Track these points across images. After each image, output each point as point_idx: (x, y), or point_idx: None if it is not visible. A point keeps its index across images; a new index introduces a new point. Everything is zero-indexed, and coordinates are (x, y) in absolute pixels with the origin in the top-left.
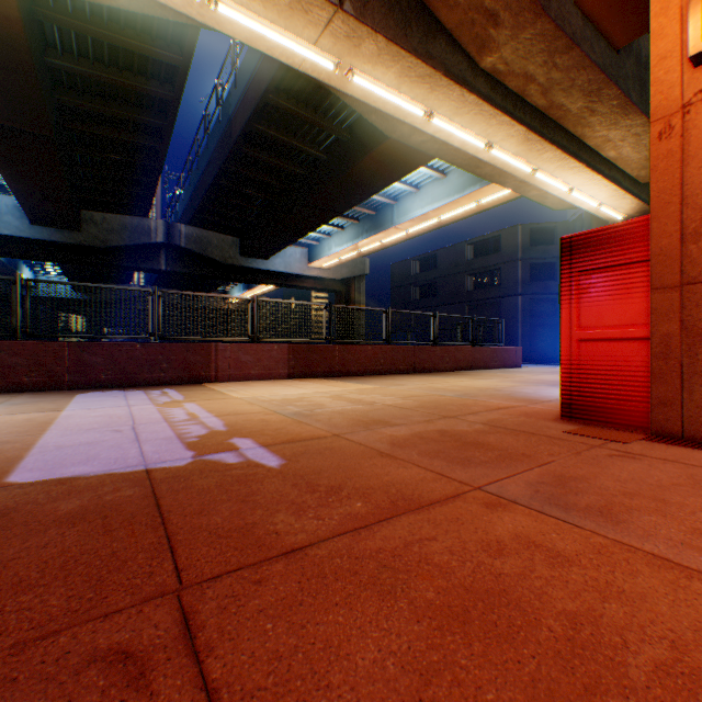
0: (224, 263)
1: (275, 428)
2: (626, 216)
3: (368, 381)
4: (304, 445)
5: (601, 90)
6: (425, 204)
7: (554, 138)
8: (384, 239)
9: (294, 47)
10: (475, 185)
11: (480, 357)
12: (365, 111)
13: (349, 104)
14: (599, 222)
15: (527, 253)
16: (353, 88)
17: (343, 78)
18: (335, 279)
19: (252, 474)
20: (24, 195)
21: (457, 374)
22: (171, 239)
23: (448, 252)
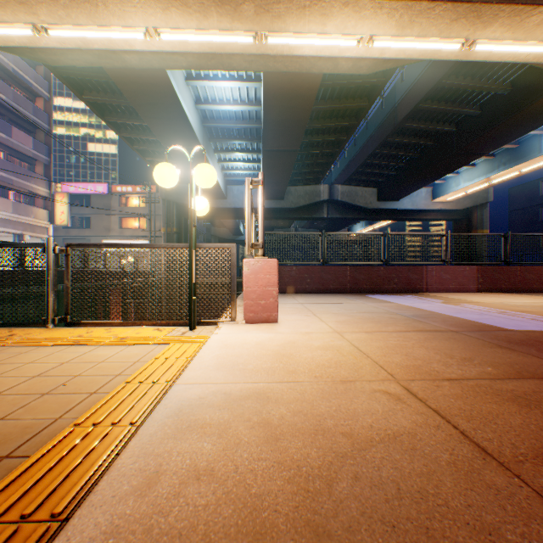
0: (365, 208)
1: None
2: None
3: None
4: None
5: None
6: None
7: None
8: (524, 168)
9: (526, 50)
10: None
11: None
12: None
13: (540, 68)
14: None
15: None
16: None
17: None
18: (456, 209)
19: None
20: (266, 185)
21: None
22: (331, 196)
23: None
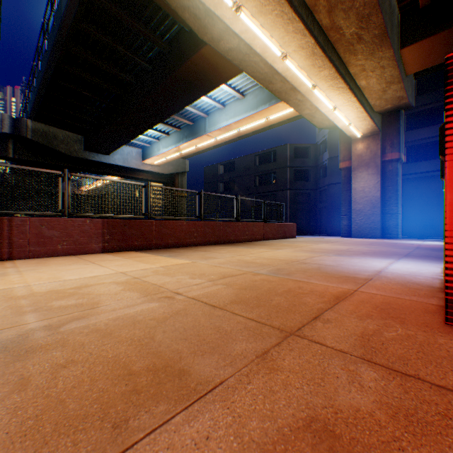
0: (69, 155)
1: None
2: (363, 135)
3: (181, 253)
4: None
5: (371, 17)
6: (229, 117)
7: (331, 58)
8: (199, 144)
9: None
10: (265, 104)
11: (270, 230)
12: (179, 6)
13: None
14: (344, 139)
15: (292, 163)
16: None
17: None
18: (163, 173)
19: None
20: None
21: (256, 244)
22: (18, 131)
23: (242, 160)
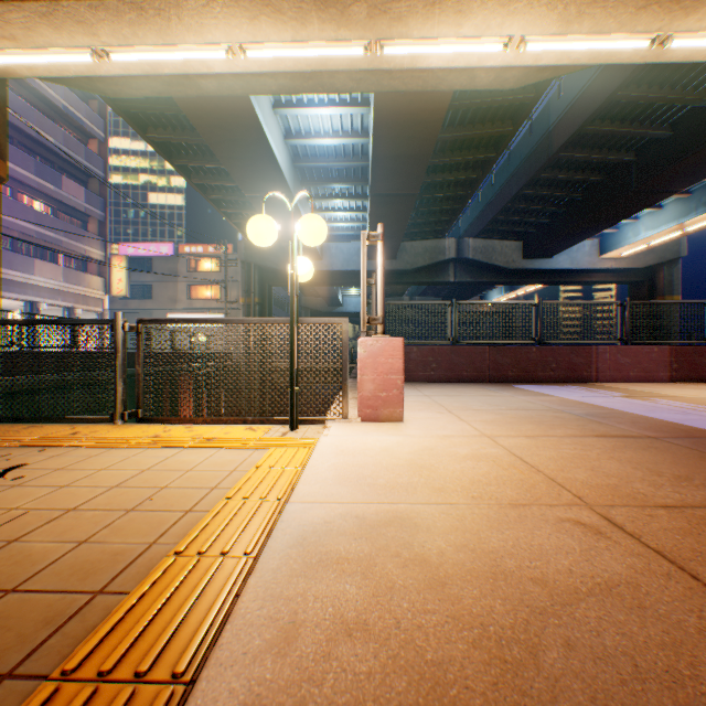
0: (506, 269)
1: None
2: None
3: None
4: None
5: None
6: None
7: None
8: None
9: None
10: None
11: None
12: None
13: None
14: None
15: None
16: None
17: None
18: (633, 268)
19: None
20: None
21: None
22: (459, 254)
23: None
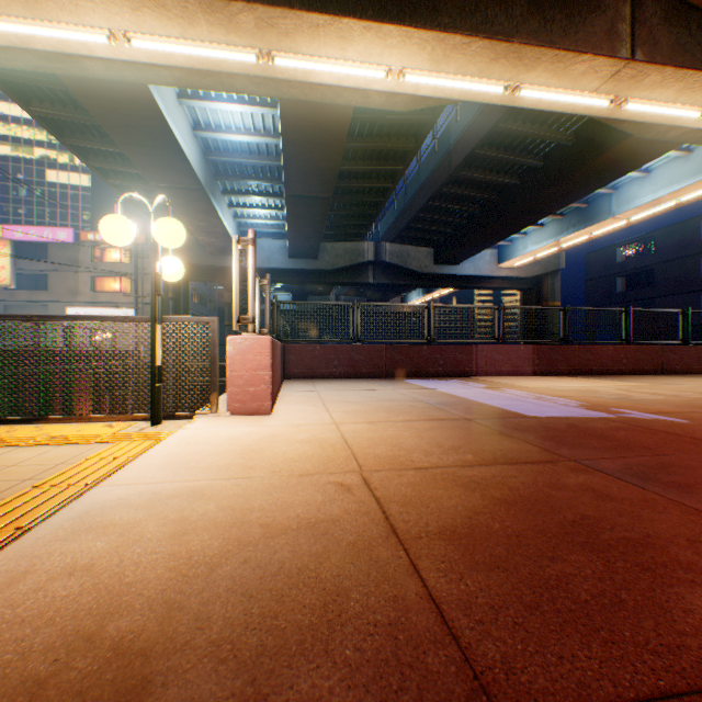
0: (419, 273)
1: (626, 405)
2: None
3: (622, 379)
4: (680, 415)
5: None
6: (657, 188)
7: None
8: (594, 231)
9: (574, 100)
10: None
11: None
12: (615, 121)
13: (597, 120)
14: None
15: None
16: (620, 113)
17: (613, 108)
18: (525, 277)
19: (678, 424)
20: (294, 239)
21: None
22: (378, 257)
23: (670, 232)
